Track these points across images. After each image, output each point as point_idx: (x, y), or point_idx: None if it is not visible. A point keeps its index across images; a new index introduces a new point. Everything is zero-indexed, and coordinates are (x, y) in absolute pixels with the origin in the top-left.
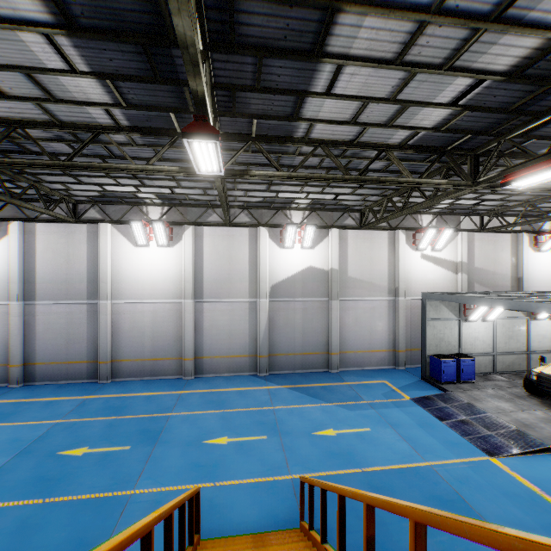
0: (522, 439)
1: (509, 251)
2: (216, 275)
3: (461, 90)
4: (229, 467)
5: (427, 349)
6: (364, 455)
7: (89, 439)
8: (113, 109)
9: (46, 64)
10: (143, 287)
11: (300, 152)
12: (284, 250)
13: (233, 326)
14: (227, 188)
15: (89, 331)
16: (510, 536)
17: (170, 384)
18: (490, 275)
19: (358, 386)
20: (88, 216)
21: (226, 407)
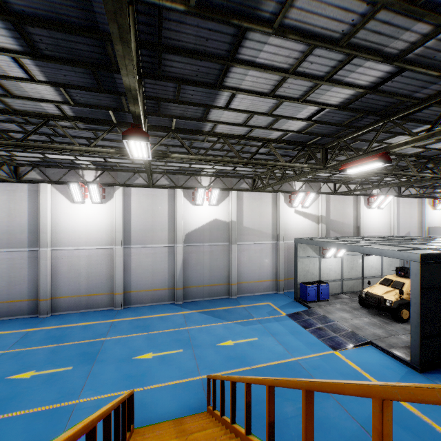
0: (354, 337)
1: (352, 208)
2: (141, 226)
3: (312, 112)
4: (154, 375)
5: (298, 279)
6: (253, 357)
7: (35, 364)
8: (62, 105)
9: (9, 73)
10: (79, 236)
11: (208, 140)
12: (196, 206)
13: (155, 266)
14: (151, 160)
15: (31, 273)
16: (302, 381)
17: (103, 314)
18: (340, 224)
19: (250, 307)
20: (29, 177)
21: (151, 330)
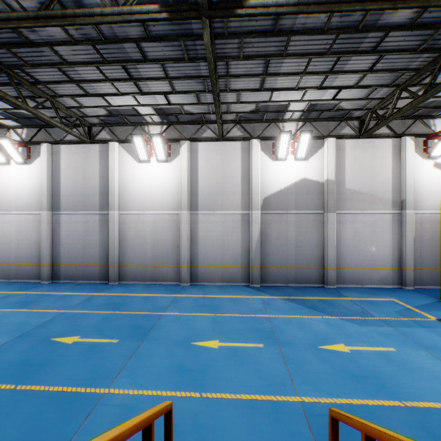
0: None
1: None
2: (210, 188)
3: None
4: (219, 376)
5: None
6: (399, 383)
7: (83, 329)
8: None
9: None
10: (145, 199)
11: None
12: (276, 162)
13: (226, 237)
14: (220, 90)
15: (101, 238)
16: None
17: (168, 288)
18: None
19: (362, 302)
20: (100, 137)
21: (218, 311)
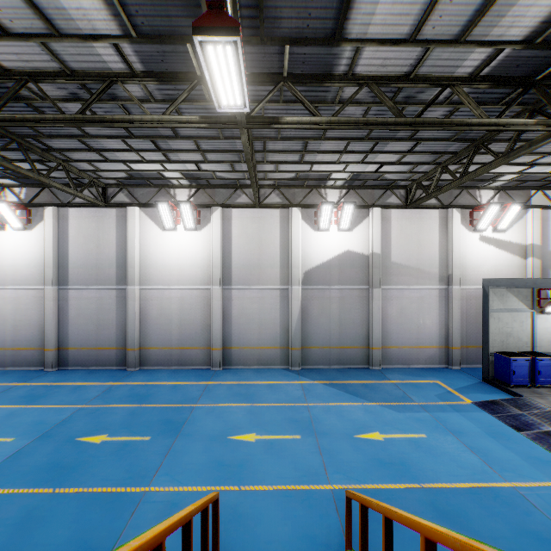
0: None
1: None
2: (245, 261)
3: None
4: (257, 469)
5: (490, 346)
6: (422, 467)
7: (109, 426)
8: (123, 46)
9: None
10: (170, 272)
11: (341, 100)
12: (318, 232)
13: (263, 315)
14: (256, 161)
15: (118, 317)
16: None
17: (197, 374)
18: None
19: (405, 385)
20: (117, 200)
21: (255, 401)
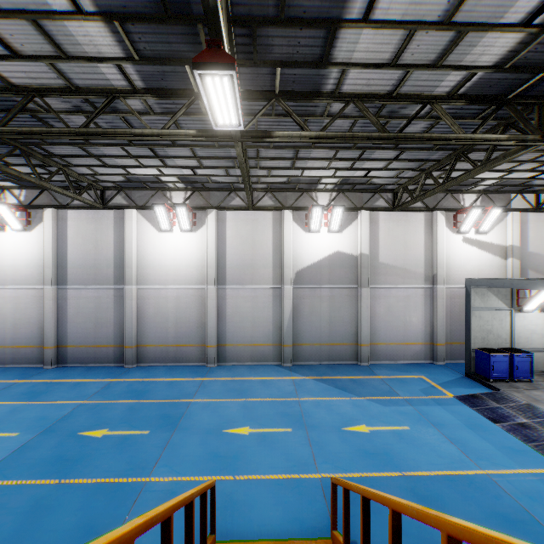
0: None
1: None
2: (239, 261)
3: (540, 0)
4: (250, 460)
5: (472, 343)
6: (404, 457)
7: (109, 421)
8: (126, 66)
9: (50, 6)
10: (167, 272)
11: (329, 114)
12: (310, 234)
13: (256, 314)
14: (250, 167)
15: (116, 315)
16: None
17: (193, 371)
18: None
19: (392, 380)
20: (114, 202)
21: (249, 396)
